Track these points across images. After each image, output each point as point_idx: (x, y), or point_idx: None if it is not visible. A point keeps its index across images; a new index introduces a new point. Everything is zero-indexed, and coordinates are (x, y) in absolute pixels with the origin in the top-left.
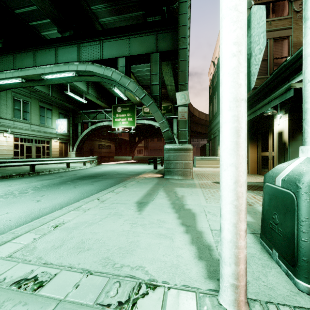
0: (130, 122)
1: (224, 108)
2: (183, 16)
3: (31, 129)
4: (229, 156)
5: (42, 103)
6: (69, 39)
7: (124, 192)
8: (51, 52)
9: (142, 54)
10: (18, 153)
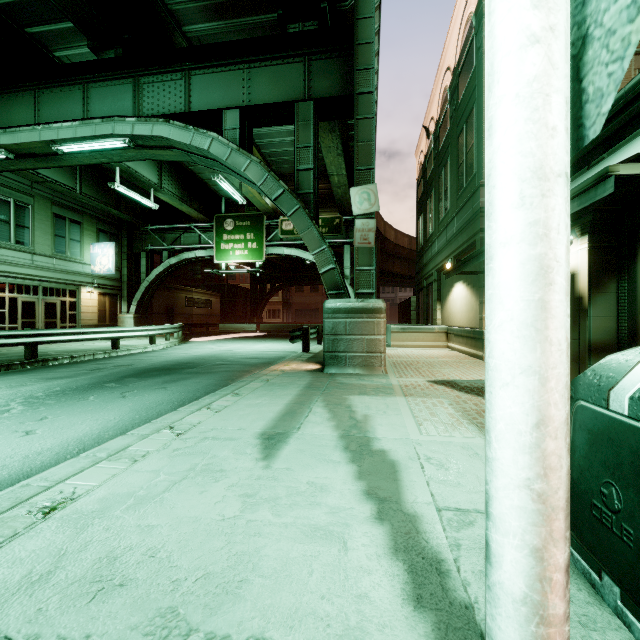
0: (252, 252)
1: (501, 200)
2: (366, 24)
3: (33, 264)
4: (521, 344)
5: (59, 208)
6: (116, 67)
7: (234, 407)
8: (73, 93)
9: (277, 102)
10: (3, 318)
